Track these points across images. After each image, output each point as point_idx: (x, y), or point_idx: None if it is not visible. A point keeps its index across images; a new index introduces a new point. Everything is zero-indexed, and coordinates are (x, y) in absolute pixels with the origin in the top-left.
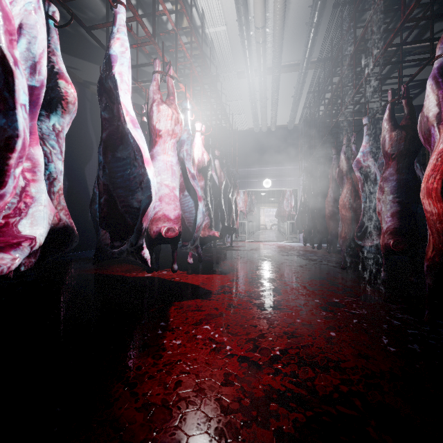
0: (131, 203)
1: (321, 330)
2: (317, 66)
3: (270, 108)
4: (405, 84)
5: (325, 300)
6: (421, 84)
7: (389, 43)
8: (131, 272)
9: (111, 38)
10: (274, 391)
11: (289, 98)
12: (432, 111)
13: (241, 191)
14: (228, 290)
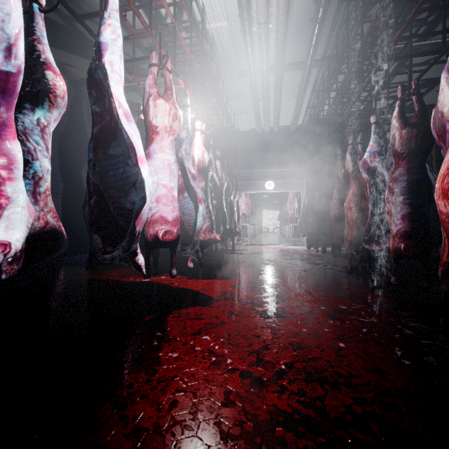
0: (123, 204)
1: (329, 341)
2: (321, 64)
3: (273, 108)
4: (416, 80)
5: (332, 307)
6: (427, 84)
7: (400, 35)
8: (128, 277)
9: (101, 23)
10: (280, 412)
11: (292, 98)
12: (447, 105)
13: (243, 193)
14: (230, 296)
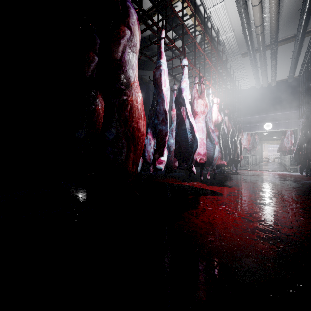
0: (190, 147)
1: (294, 216)
2: None
3: (270, 70)
4: None
5: (305, 206)
6: None
7: None
8: (177, 182)
9: (182, 81)
10: (258, 228)
11: (287, 60)
12: None
13: (245, 133)
14: (235, 194)
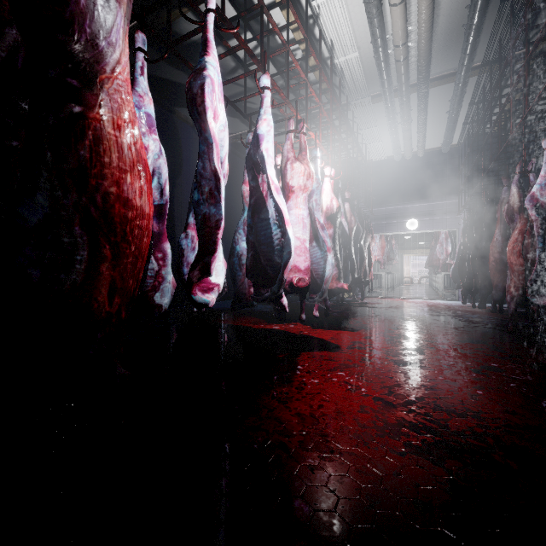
0: (275, 258)
1: (466, 388)
2: (481, 71)
3: (416, 130)
4: None
5: (479, 364)
6: None
7: None
8: (258, 324)
9: (260, 120)
10: (406, 422)
11: (443, 115)
12: None
13: (376, 235)
14: (362, 346)
